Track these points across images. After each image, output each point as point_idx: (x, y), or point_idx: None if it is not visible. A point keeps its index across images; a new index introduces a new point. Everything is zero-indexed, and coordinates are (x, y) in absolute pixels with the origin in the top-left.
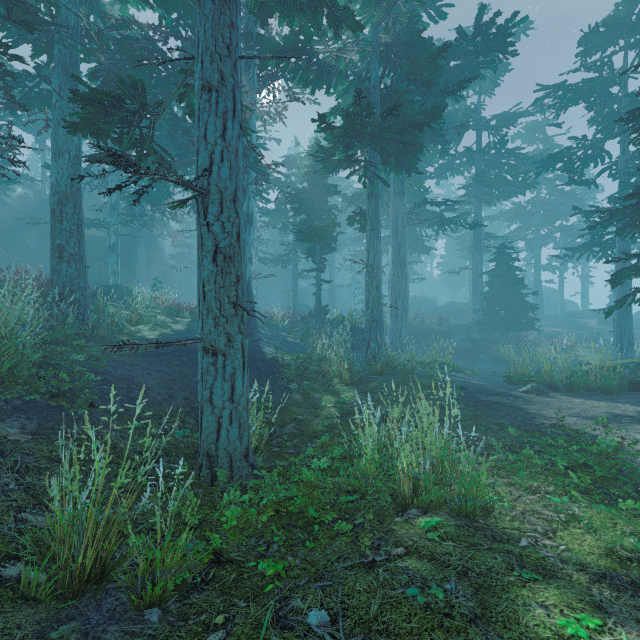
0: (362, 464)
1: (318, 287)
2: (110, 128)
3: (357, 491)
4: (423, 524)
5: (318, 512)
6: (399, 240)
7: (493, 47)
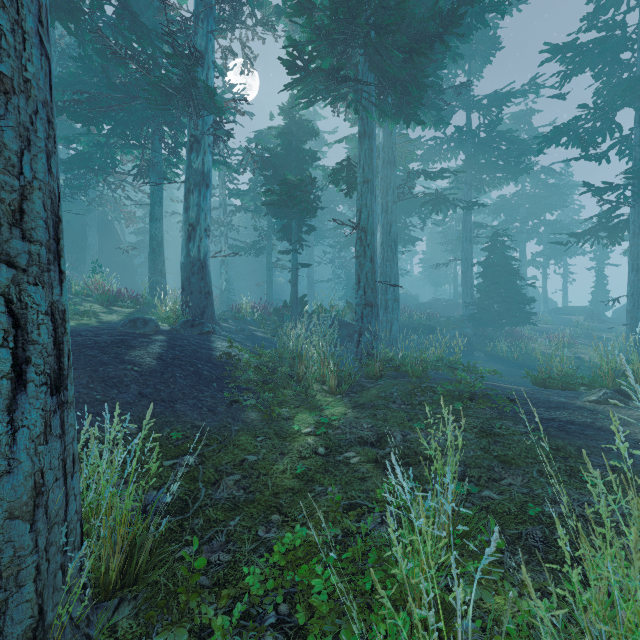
0: None
1: (294, 272)
2: None
3: None
4: None
5: None
6: (389, 218)
7: None
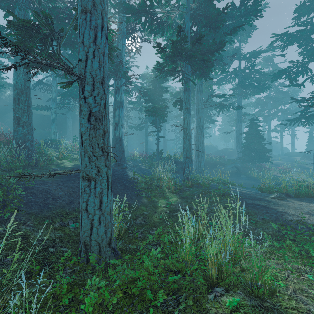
0: (183, 254)
1: (157, 140)
2: (33, 45)
3: (180, 271)
4: (228, 304)
5: (153, 294)
6: (200, 115)
7: (250, 13)
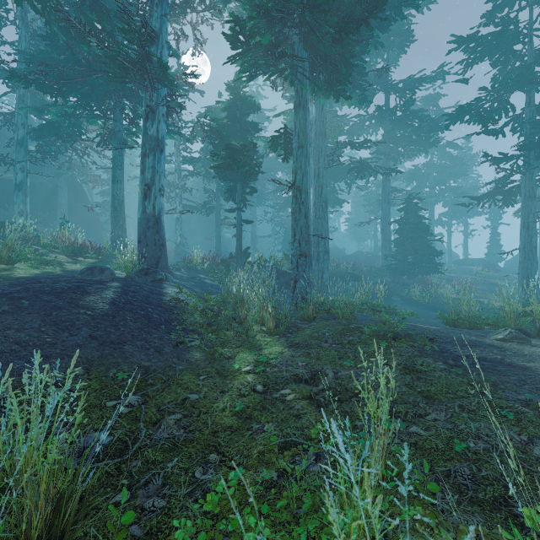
0: None
1: (239, 228)
2: None
3: None
4: None
5: None
6: (321, 181)
7: None
